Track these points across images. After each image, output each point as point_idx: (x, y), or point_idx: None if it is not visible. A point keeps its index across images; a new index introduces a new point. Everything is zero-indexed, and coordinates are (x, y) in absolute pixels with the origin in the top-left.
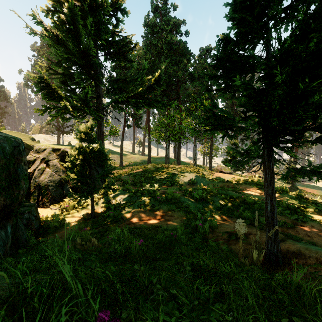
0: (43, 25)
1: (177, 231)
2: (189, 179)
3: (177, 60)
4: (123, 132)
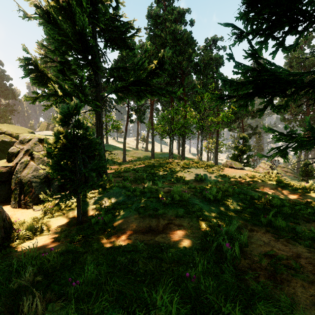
0: (32, 0)
1: (194, 263)
2: (196, 176)
3: (181, 50)
4: (125, 127)
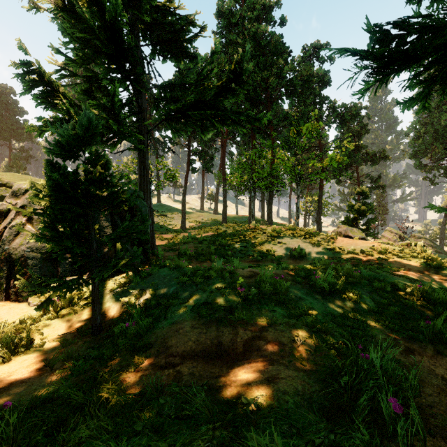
0: None
1: None
2: (292, 249)
3: (267, 62)
4: (185, 178)
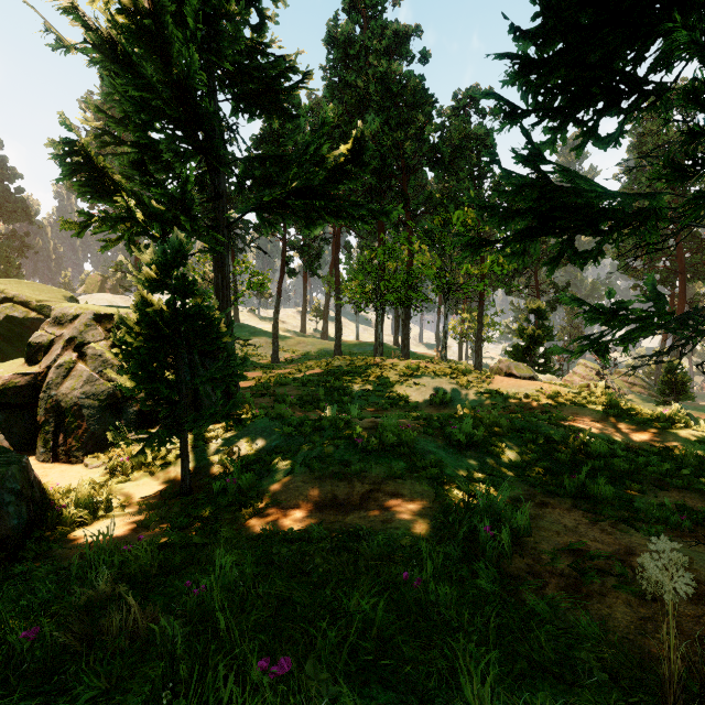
0: (78, 15)
1: (419, 558)
2: (433, 393)
3: (402, 117)
4: (278, 285)
